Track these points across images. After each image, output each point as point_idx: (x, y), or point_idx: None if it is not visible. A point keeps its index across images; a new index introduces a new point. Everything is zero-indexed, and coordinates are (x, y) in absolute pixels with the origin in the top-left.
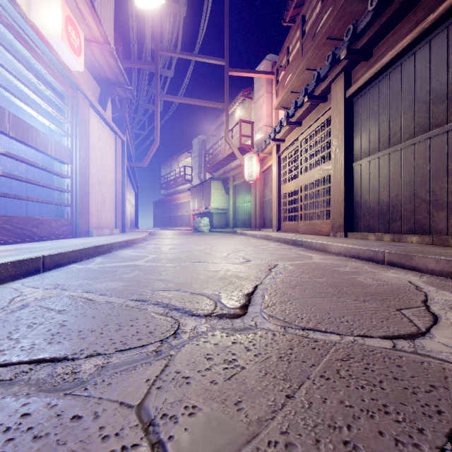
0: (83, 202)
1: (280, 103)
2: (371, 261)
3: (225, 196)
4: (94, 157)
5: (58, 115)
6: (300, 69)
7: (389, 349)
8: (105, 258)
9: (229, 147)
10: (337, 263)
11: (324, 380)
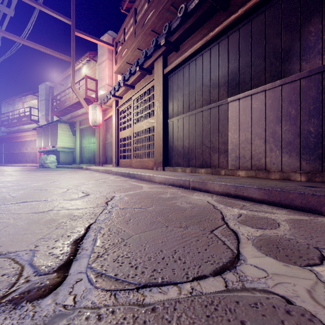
0: None
1: (119, 69)
2: (181, 187)
3: (72, 137)
4: None
5: None
6: (133, 47)
7: (225, 293)
8: None
9: (76, 96)
10: (161, 190)
11: None
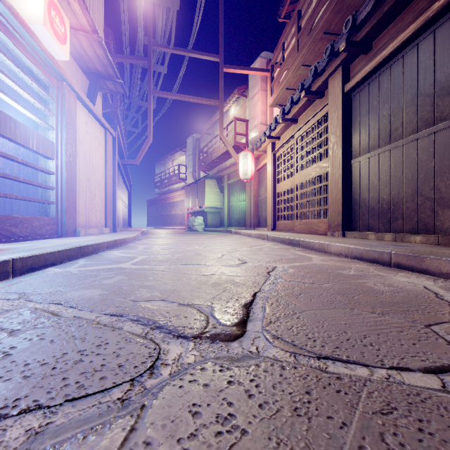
0: (69, 200)
1: (275, 100)
2: (375, 263)
3: (220, 195)
4: (82, 153)
5: (41, 107)
6: (296, 65)
7: (440, 392)
8: (89, 260)
9: (223, 145)
10: (340, 264)
11: None
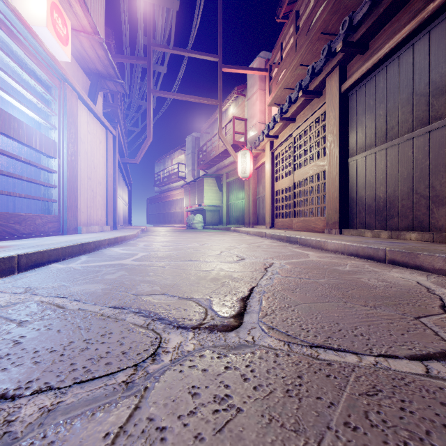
0: (71, 198)
1: (274, 99)
2: (370, 259)
3: (219, 193)
4: (83, 152)
5: (44, 107)
6: (294, 65)
7: (423, 377)
8: (91, 257)
9: (222, 144)
10: (336, 261)
11: (351, 430)
